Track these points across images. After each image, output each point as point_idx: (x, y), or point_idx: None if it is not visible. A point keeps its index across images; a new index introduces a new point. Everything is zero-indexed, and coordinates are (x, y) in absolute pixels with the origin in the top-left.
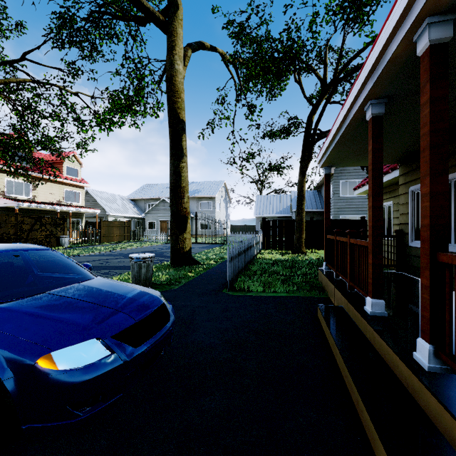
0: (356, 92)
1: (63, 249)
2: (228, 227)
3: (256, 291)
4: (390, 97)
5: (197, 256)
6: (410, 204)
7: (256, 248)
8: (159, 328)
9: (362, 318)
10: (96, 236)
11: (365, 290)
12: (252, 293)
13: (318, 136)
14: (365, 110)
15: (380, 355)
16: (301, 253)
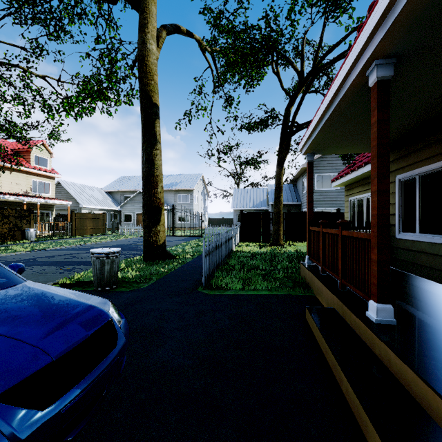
0: (359, 50)
1: (29, 242)
2: (206, 220)
3: (235, 288)
4: (400, 56)
5: (172, 249)
6: (397, 194)
7: (233, 240)
8: (97, 362)
9: (366, 328)
10: (68, 229)
11: (364, 290)
12: (230, 292)
13: (295, 128)
14: (368, 74)
15: (400, 383)
16: (278, 245)
